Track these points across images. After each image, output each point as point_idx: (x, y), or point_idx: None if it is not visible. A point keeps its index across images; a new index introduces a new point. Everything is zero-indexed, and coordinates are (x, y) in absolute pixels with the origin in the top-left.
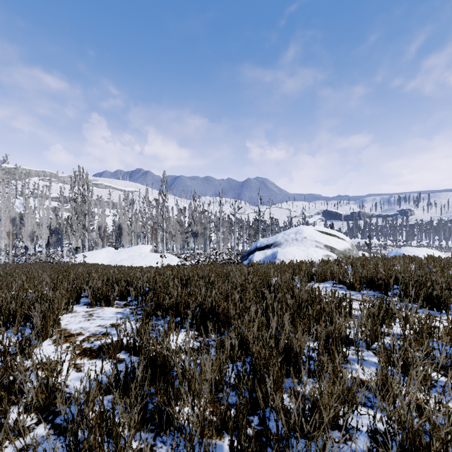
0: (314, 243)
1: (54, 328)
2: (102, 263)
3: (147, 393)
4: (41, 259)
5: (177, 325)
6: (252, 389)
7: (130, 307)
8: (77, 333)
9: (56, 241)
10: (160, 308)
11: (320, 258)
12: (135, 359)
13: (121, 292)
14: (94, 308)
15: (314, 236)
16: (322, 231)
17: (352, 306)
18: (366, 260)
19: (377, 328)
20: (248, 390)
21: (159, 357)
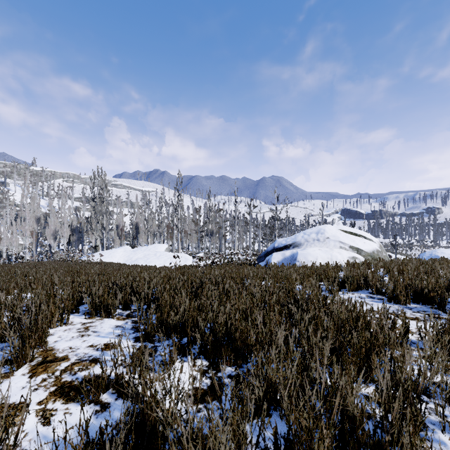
0: (338, 244)
1: (38, 348)
2: (119, 262)
3: None
4: (62, 257)
5: (183, 350)
6: None
7: (132, 319)
8: (62, 357)
9: (77, 239)
10: (164, 325)
11: (346, 261)
12: (123, 404)
13: (124, 299)
14: (93, 319)
15: (338, 236)
16: (346, 230)
17: (408, 330)
18: (403, 264)
19: None
20: None
21: (149, 421)
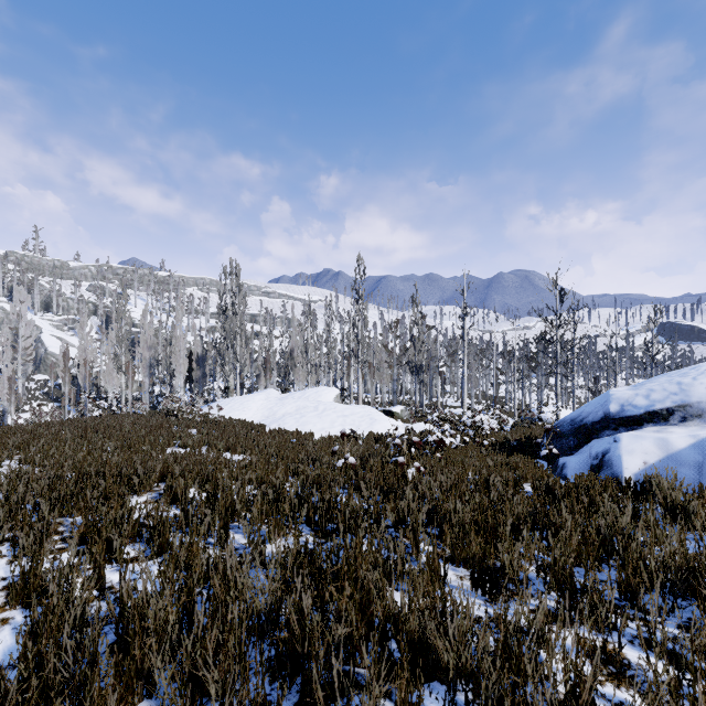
0: None
1: None
2: (254, 419)
3: None
4: (171, 406)
5: None
6: None
7: None
8: None
9: (202, 376)
10: None
11: None
12: None
13: None
14: None
15: None
16: None
17: None
18: None
19: None
20: None
21: None
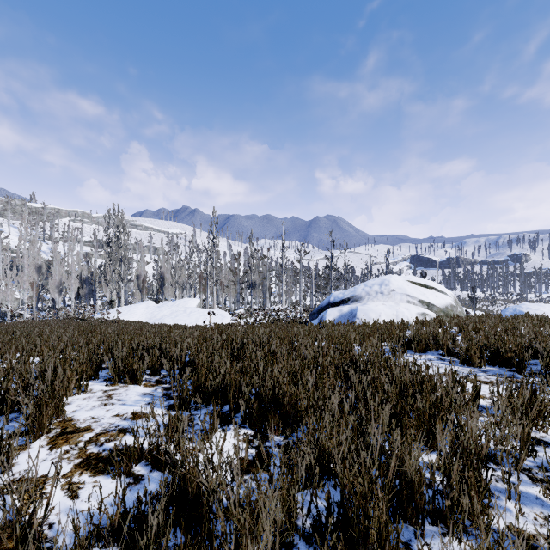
0: (405, 297)
1: (55, 419)
2: (140, 320)
3: (171, 544)
4: (69, 315)
5: (224, 419)
6: None
7: (163, 386)
8: (84, 427)
9: (88, 293)
10: (201, 391)
11: (414, 318)
12: (159, 476)
13: (152, 363)
14: (116, 386)
15: (405, 288)
16: (415, 282)
17: (479, 394)
18: (480, 321)
19: (529, 434)
20: (335, 547)
21: (191, 488)
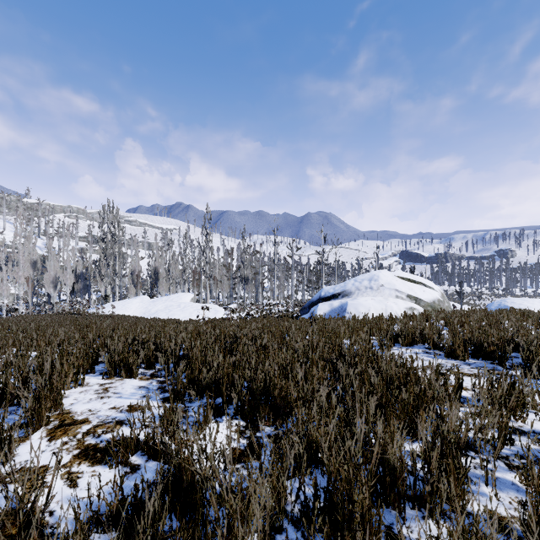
0: (394, 292)
1: (53, 411)
2: (135, 315)
3: (167, 529)
4: (64, 309)
5: (217, 411)
6: (329, 539)
7: (158, 379)
8: (82, 420)
9: (83, 288)
10: (195, 384)
11: (402, 312)
12: (155, 466)
13: (147, 357)
14: (112, 379)
15: (394, 283)
16: (403, 277)
17: (461, 386)
18: (466, 315)
19: (507, 424)
20: (322, 530)
21: (186, 476)
